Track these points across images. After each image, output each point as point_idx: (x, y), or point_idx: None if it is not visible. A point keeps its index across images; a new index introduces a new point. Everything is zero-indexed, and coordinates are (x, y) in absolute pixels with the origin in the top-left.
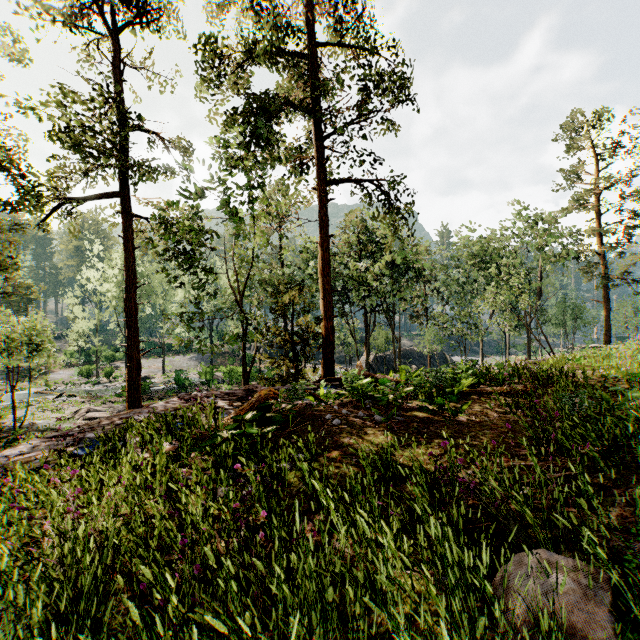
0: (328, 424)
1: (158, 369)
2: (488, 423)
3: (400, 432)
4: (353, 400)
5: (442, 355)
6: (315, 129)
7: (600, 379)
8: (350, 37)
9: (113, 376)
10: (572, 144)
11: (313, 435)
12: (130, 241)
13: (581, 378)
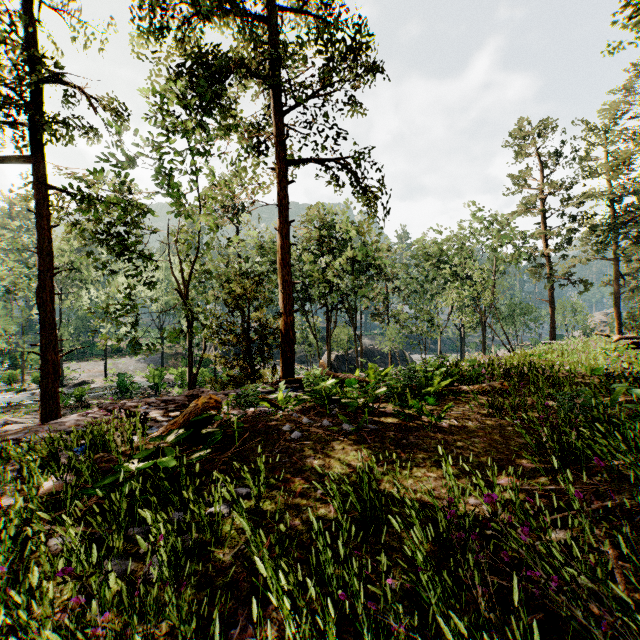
0: (285, 438)
1: (100, 373)
2: (473, 429)
3: (375, 445)
4: (316, 405)
5: (402, 353)
6: (273, 102)
7: (565, 374)
8: (312, 5)
9: None
10: (522, 150)
11: (263, 460)
12: (44, 217)
13: (547, 373)
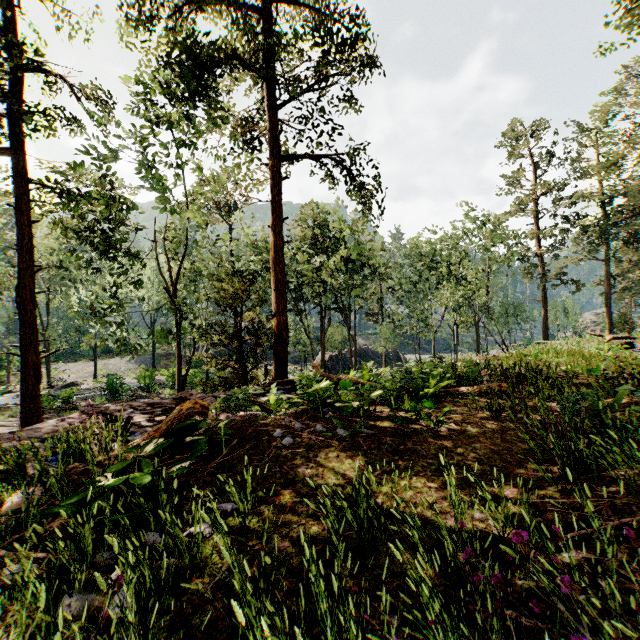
0: (276, 445)
1: (89, 374)
2: (474, 433)
3: (371, 452)
4: (309, 409)
5: (396, 353)
6: (265, 96)
7: (561, 374)
8: None
9: None
10: (515, 151)
11: (250, 472)
12: (25, 212)
13: (544, 374)
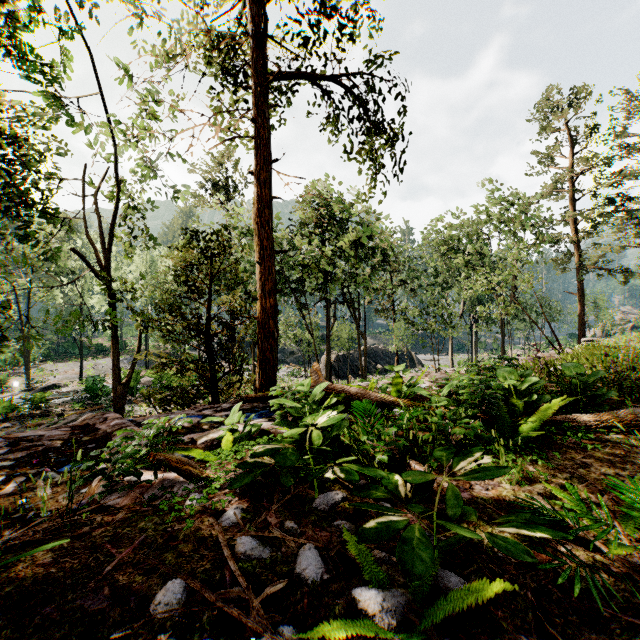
0: None
1: (77, 374)
2: None
3: None
4: None
5: (408, 353)
6: None
7: None
8: None
9: (11, 385)
10: (547, 124)
11: None
12: None
13: None
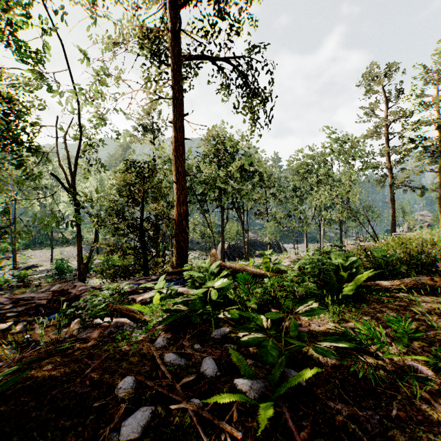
0: (105, 439)
1: (48, 258)
2: None
3: None
4: None
5: (277, 243)
6: None
7: None
8: None
9: (3, 265)
10: (370, 88)
11: None
12: None
13: None
